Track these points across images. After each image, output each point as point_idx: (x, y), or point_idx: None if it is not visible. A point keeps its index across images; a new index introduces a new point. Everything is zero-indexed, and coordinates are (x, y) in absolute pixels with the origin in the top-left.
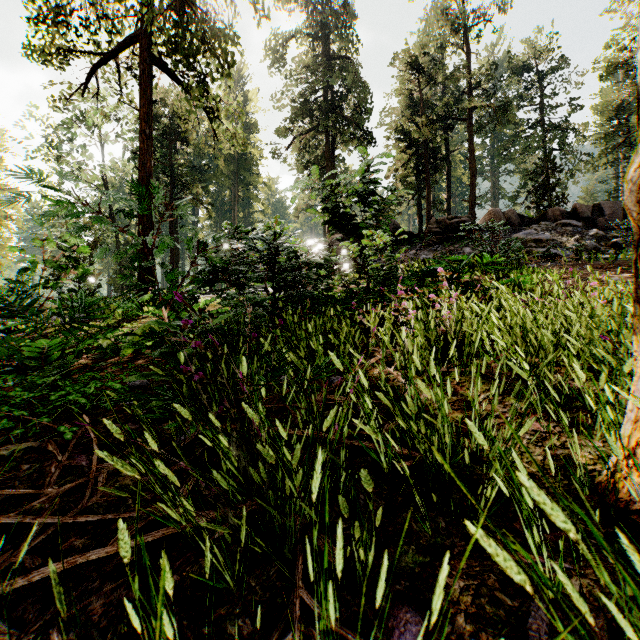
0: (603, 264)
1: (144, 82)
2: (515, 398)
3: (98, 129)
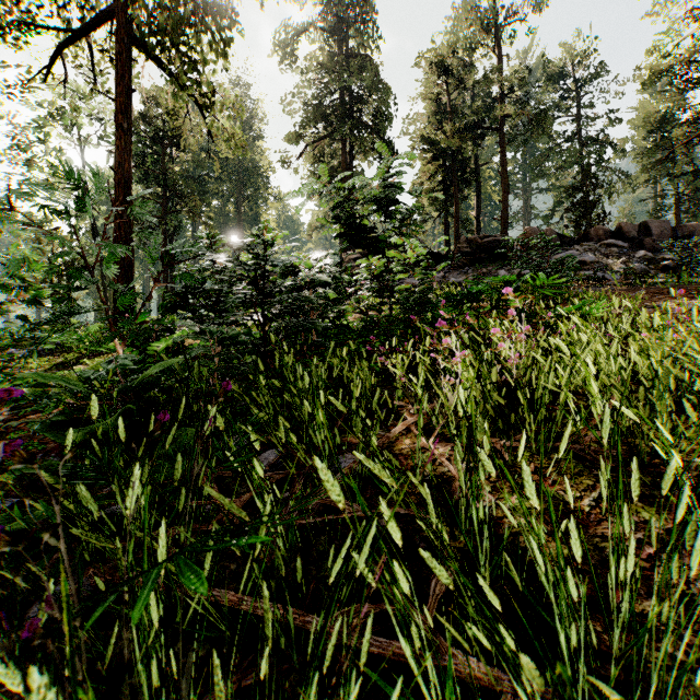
0: (660, 289)
1: (121, 66)
2: (645, 506)
3: (77, 129)
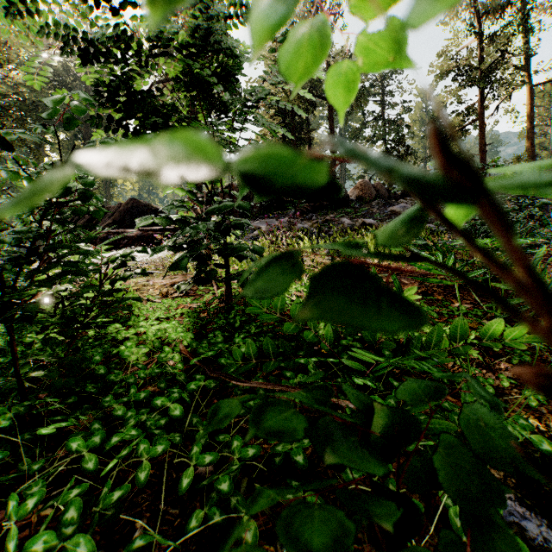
0: None
1: None
2: None
3: None
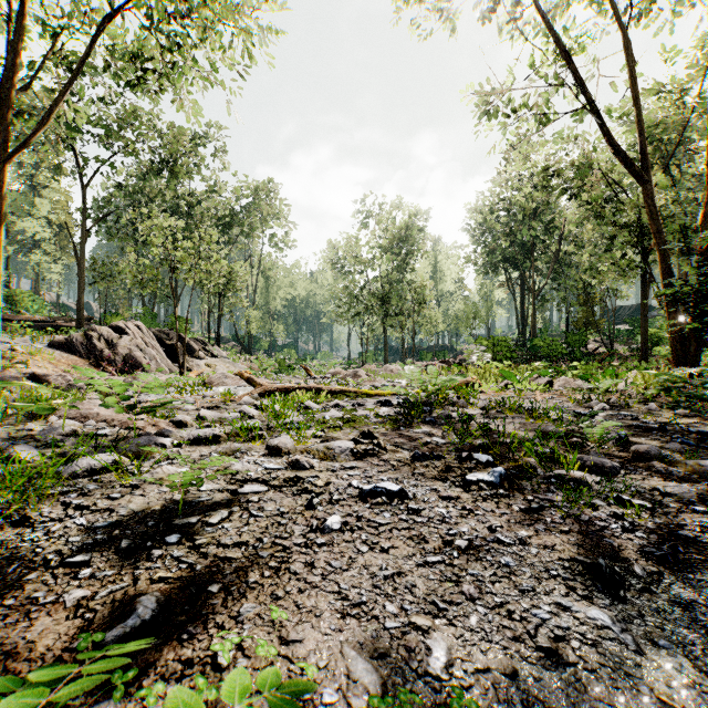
0: None
1: None
2: None
3: None
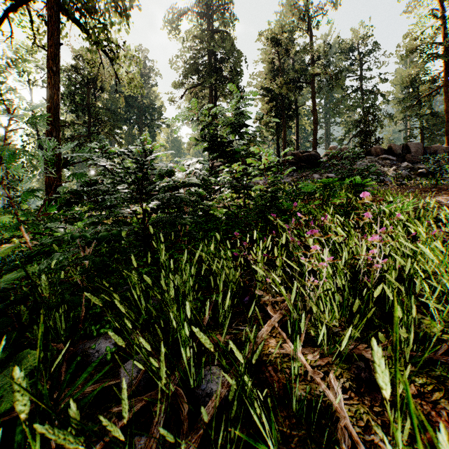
0: (423, 188)
1: (52, 26)
2: None
3: (28, 75)
